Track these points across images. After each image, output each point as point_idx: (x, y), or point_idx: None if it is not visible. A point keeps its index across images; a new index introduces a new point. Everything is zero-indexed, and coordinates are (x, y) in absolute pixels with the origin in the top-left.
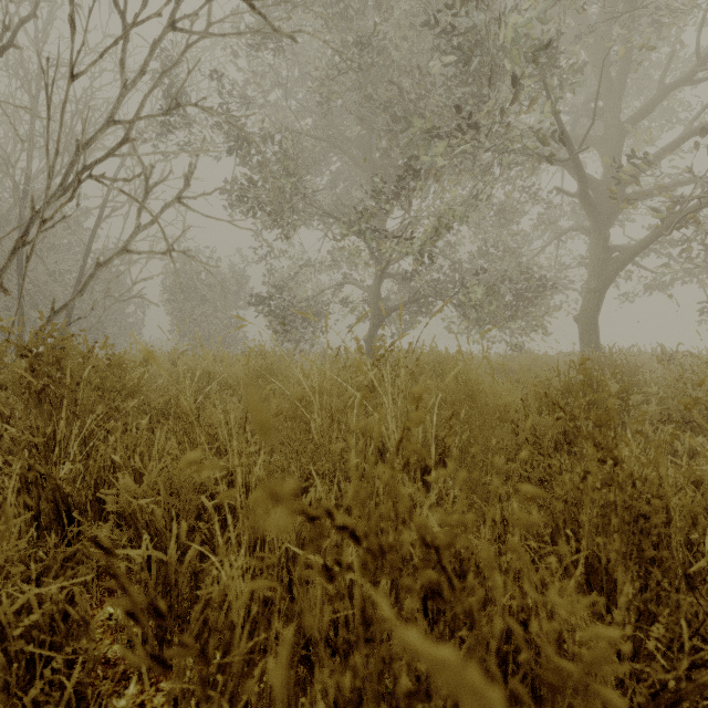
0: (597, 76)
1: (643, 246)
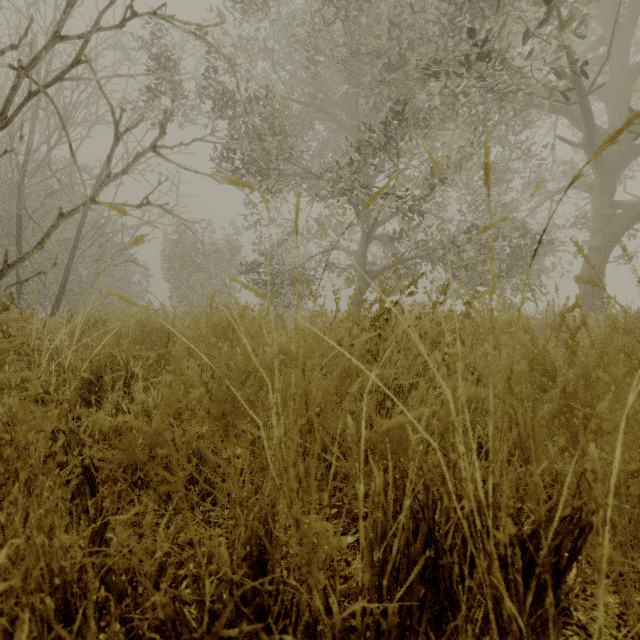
0: (602, 19)
1: None
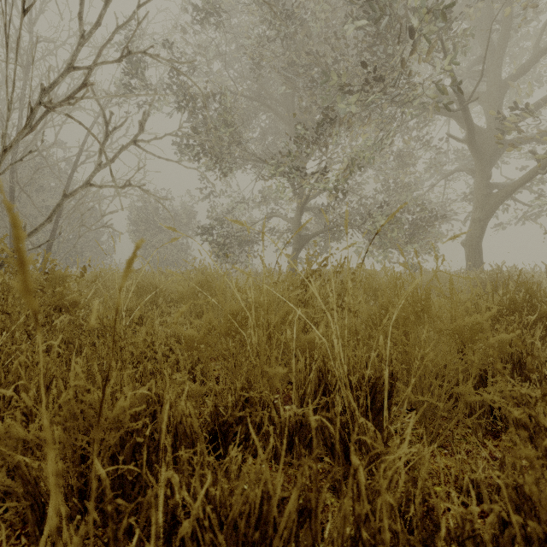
0: (481, 43)
1: (521, 182)
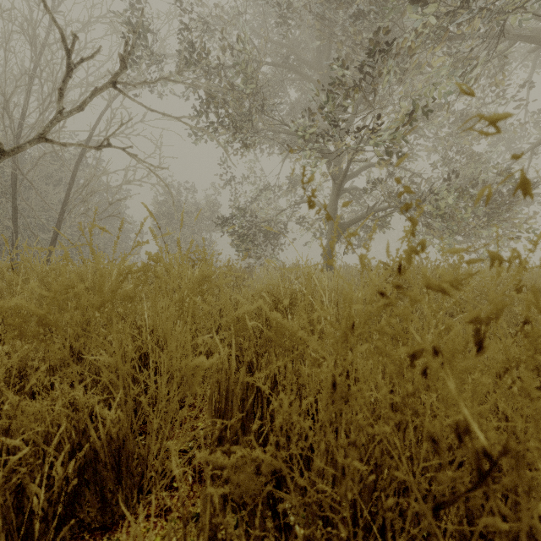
0: None
1: None
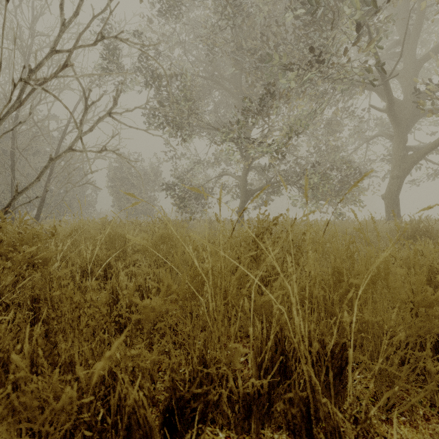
0: (399, 29)
1: (434, 145)
